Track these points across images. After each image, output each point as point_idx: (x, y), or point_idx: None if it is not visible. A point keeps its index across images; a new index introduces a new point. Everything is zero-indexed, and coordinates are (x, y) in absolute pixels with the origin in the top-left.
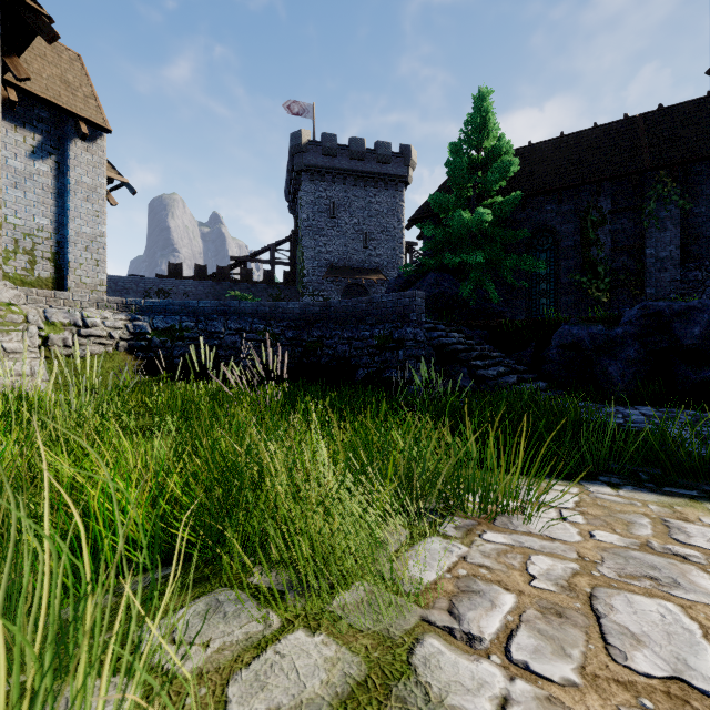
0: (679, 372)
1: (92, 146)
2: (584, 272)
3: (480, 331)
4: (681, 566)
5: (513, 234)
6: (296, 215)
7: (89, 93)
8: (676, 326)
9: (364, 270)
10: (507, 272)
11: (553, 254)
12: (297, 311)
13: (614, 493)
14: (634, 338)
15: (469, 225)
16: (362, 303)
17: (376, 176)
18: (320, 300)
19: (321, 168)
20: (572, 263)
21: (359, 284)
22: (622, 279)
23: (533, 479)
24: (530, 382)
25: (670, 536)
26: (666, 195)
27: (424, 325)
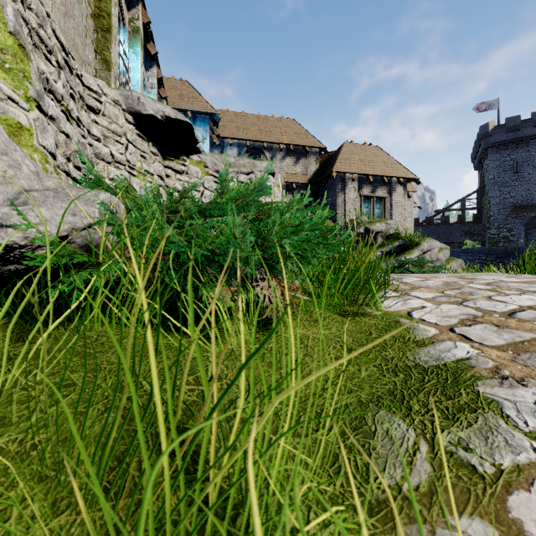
0: None
1: (410, 198)
2: None
3: None
4: None
5: None
6: (482, 175)
7: None
8: None
9: None
10: None
11: None
12: (501, 250)
13: None
14: None
15: None
16: None
17: None
18: (504, 231)
19: (505, 141)
20: None
21: None
22: None
23: None
24: None
25: None
26: None
27: None
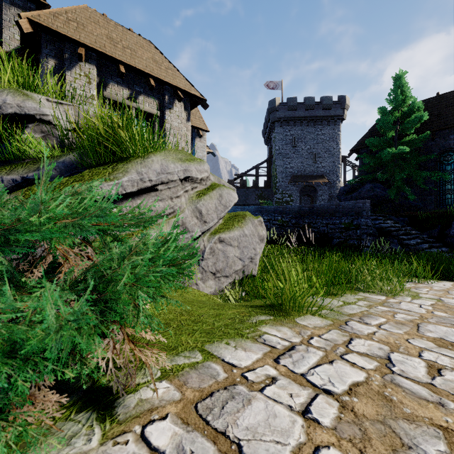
0: None
1: (202, 139)
2: None
3: (403, 218)
4: None
5: (424, 157)
6: (271, 147)
7: (199, 115)
8: None
9: (314, 176)
10: (420, 181)
11: None
12: (296, 209)
13: None
14: None
15: (394, 155)
16: (333, 205)
17: (322, 118)
18: (286, 196)
19: (287, 118)
20: None
21: (311, 185)
22: None
23: (435, 280)
24: (437, 247)
25: None
26: None
27: (370, 217)
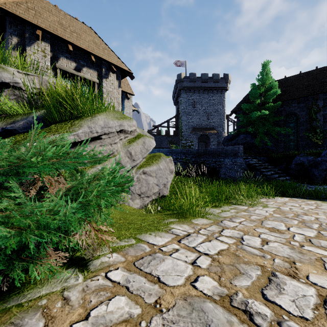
0: None
1: (129, 100)
2: (310, 131)
3: (263, 157)
4: (301, 203)
5: (277, 118)
6: (178, 107)
7: (127, 83)
8: None
9: (207, 128)
10: (274, 133)
11: (295, 124)
12: (195, 151)
13: (297, 199)
14: (325, 162)
15: (258, 116)
16: (219, 149)
17: (213, 88)
18: (188, 142)
19: (189, 87)
20: (305, 128)
21: (205, 134)
22: None
23: (280, 197)
24: (283, 177)
25: (303, 202)
26: None
27: (243, 157)
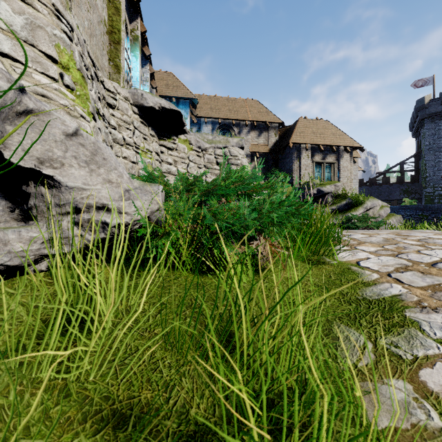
0: None
1: (355, 163)
2: None
3: None
4: None
5: None
6: (419, 142)
7: None
8: None
9: None
10: None
11: None
12: (436, 207)
13: None
14: None
15: None
16: None
17: None
18: (438, 189)
19: (439, 112)
20: None
21: None
22: None
23: None
24: None
25: None
26: None
27: None
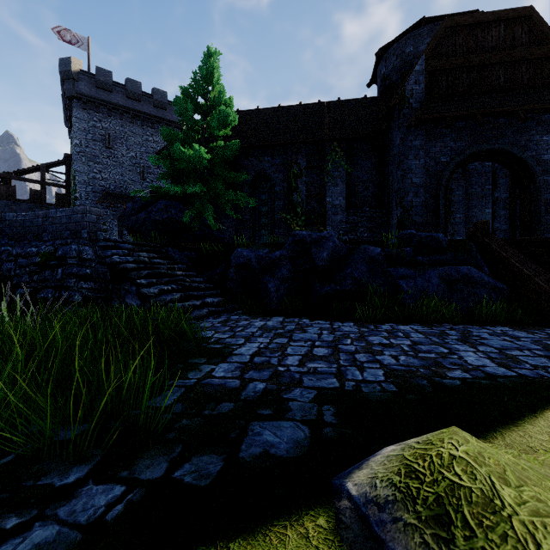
0: (315, 287)
1: None
2: (289, 211)
3: (189, 252)
4: None
5: (234, 175)
6: (71, 140)
7: None
8: (313, 251)
9: None
10: (228, 205)
11: (270, 196)
12: None
13: None
14: (288, 260)
15: (192, 160)
16: (38, 217)
17: (153, 118)
18: None
19: (95, 99)
20: (282, 204)
21: None
22: (313, 218)
23: None
24: (200, 298)
25: None
26: (337, 160)
27: (99, 243)
